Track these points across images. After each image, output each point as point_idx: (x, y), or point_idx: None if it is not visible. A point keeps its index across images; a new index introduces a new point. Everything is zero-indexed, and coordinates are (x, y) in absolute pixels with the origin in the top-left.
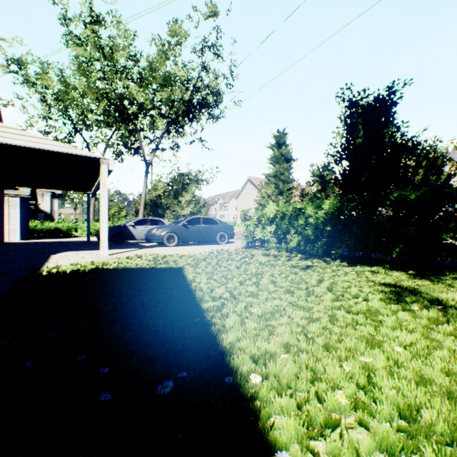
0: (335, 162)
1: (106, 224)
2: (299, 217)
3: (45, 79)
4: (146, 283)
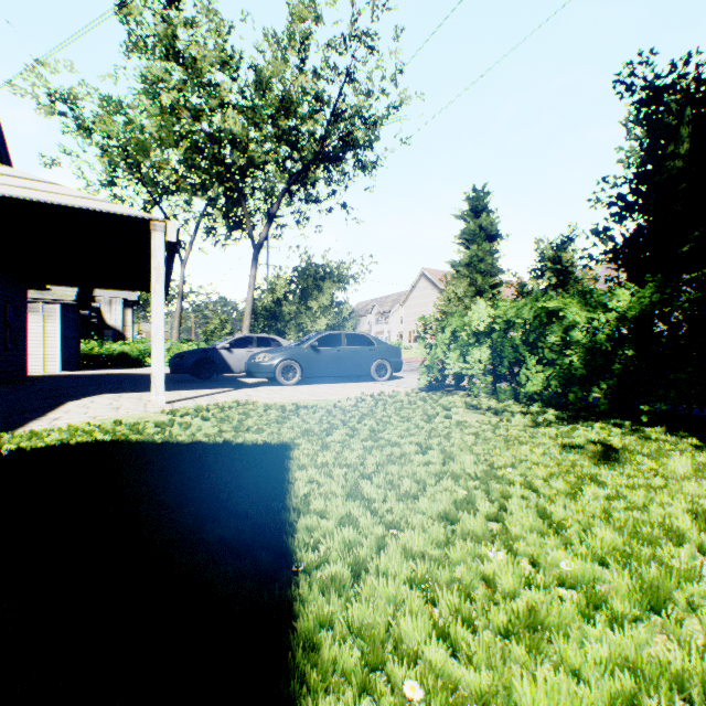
0: (618, 214)
1: (161, 345)
2: (548, 328)
3: (105, 122)
4: (167, 513)
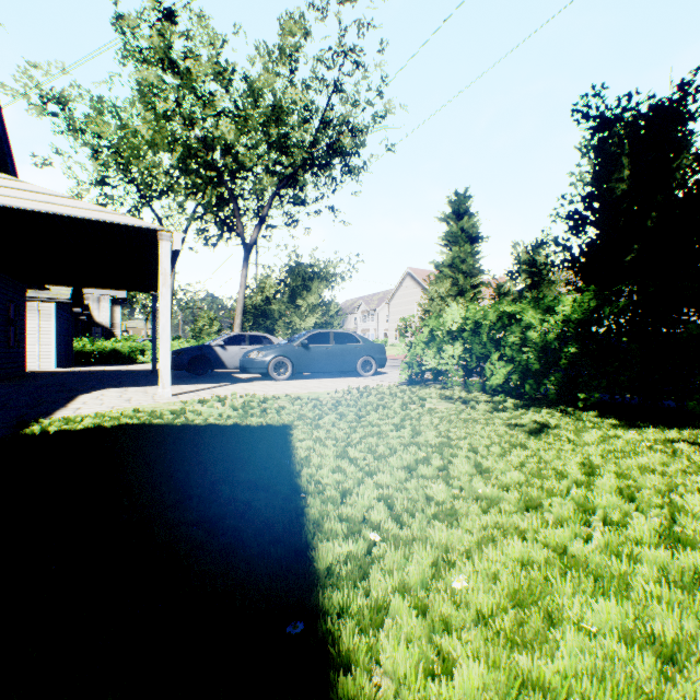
0: (573, 229)
1: (167, 343)
2: (509, 329)
3: (97, 124)
4: (206, 467)
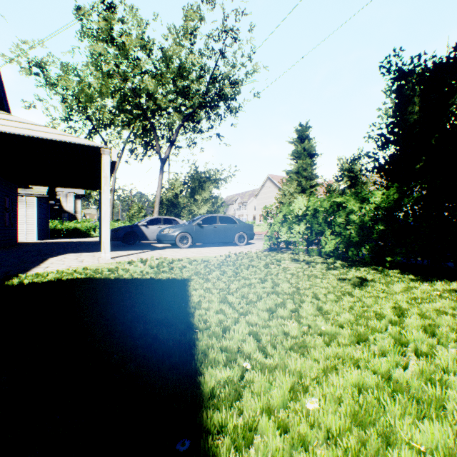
0: (380, 146)
1: (107, 223)
2: (337, 213)
3: (64, 80)
4: (128, 309)
